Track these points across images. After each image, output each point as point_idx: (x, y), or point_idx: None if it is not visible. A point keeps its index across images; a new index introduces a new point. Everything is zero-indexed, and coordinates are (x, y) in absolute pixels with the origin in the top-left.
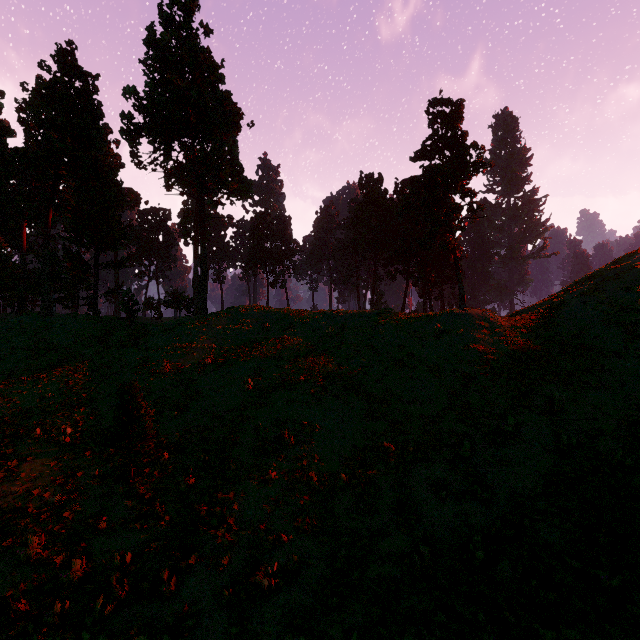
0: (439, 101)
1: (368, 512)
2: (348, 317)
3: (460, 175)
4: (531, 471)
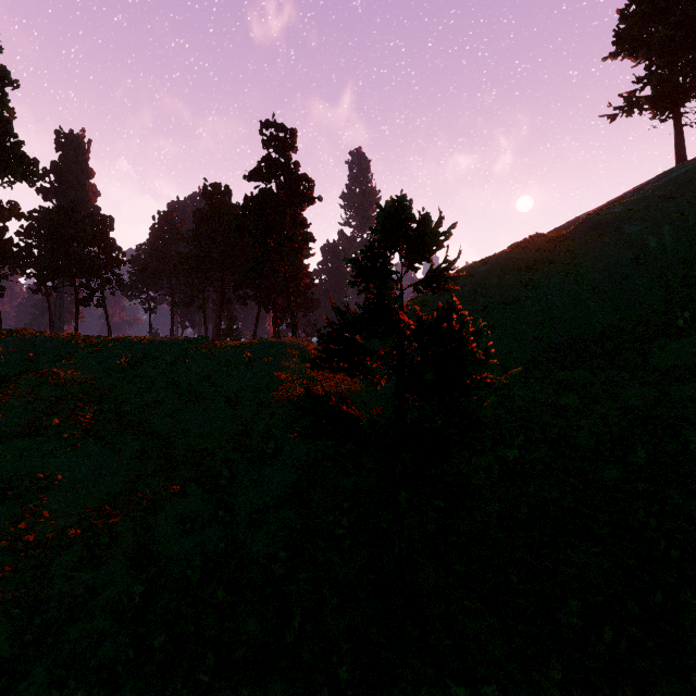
0: (272, 124)
1: (94, 566)
2: (154, 345)
3: (294, 204)
4: (276, 487)
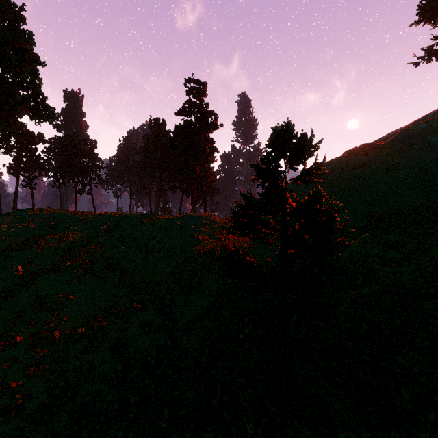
0: (192, 80)
1: (93, 351)
2: (122, 218)
3: (205, 129)
4: (200, 307)
